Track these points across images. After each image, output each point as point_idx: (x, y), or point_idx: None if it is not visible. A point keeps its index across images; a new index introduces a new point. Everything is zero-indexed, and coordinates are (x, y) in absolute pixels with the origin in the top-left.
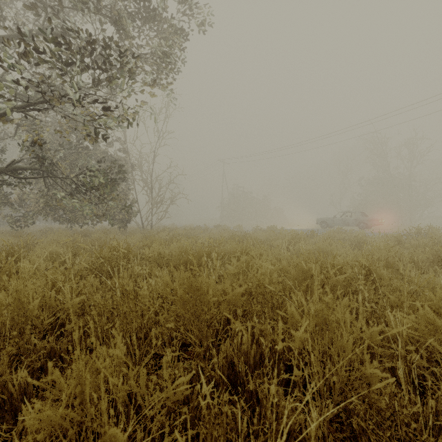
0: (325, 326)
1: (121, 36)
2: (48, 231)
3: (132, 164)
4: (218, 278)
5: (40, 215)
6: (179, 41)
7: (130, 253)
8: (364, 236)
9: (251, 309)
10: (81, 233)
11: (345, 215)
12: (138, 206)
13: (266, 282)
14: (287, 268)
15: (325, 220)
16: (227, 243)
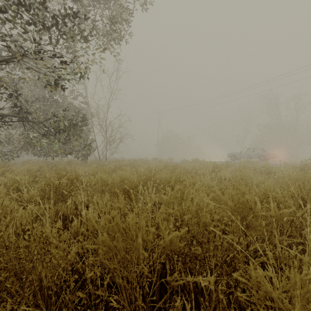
0: (308, 301)
1: (78, 8)
2: (29, 162)
3: (91, 113)
4: (154, 204)
5: (22, 150)
6: (124, 13)
7: (79, 180)
8: (271, 166)
9: (190, 252)
10: (51, 164)
11: (249, 150)
12: (96, 144)
13: (207, 220)
14: (222, 198)
15: (234, 154)
16: (162, 172)
